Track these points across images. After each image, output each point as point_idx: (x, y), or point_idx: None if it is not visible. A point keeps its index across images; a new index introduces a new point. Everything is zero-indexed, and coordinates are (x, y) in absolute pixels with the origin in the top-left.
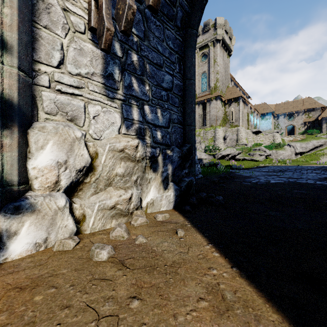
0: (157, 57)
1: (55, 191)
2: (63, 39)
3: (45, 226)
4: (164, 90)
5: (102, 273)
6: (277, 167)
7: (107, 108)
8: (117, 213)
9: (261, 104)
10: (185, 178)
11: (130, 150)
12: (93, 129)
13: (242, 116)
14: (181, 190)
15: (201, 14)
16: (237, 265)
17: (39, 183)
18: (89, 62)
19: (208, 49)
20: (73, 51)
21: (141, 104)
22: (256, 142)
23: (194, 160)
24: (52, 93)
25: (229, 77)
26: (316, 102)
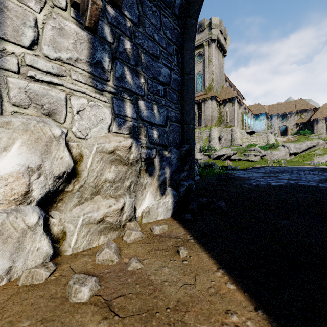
0: (153, 47)
1: (24, 204)
2: (38, 14)
3: (7, 252)
4: (161, 84)
5: (79, 326)
6: (273, 168)
7: (95, 102)
8: (106, 227)
9: (255, 105)
10: (184, 181)
11: (122, 152)
12: (77, 126)
13: (237, 116)
14: (180, 196)
15: (201, 3)
16: (262, 306)
17: (0, 195)
18: (72, 45)
19: (203, 49)
20: (51, 30)
21: (135, 99)
22: (250, 143)
23: (194, 162)
24: (22, 80)
25: (224, 77)
26: (308, 103)
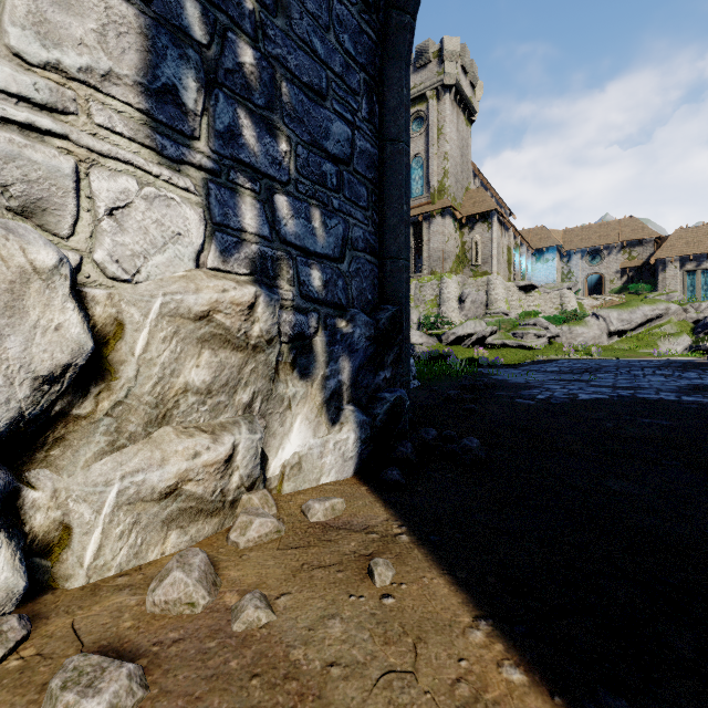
0: (312, 68)
1: None
2: None
3: None
4: (330, 159)
5: None
6: (576, 362)
7: (159, 188)
8: (184, 508)
9: (536, 229)
10: (384, 391)
11: (229, 317)
12: (110, 247)
13: (498, 252)
14: (376, 426)
15: None
16: None
17: None
18: (95, 36)
19: (425, 105)
20: None
21: (267, 190)
22: (526, 309)
23: (407, 345)
24: None
25: (470, 168)
26: (645, 227)
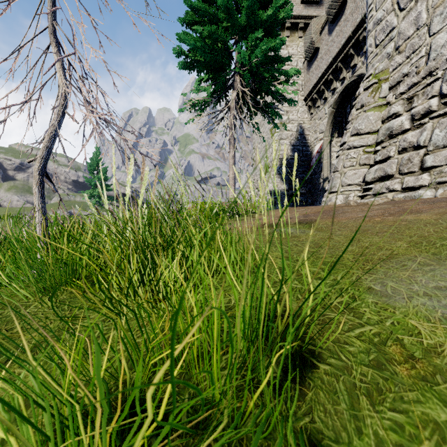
0: None
1: None
2: None
3: None
4: None
5: None
6: None
7: None
8: None
9: None
10: None
11: None
12: None
13: None
14: None
15: None
16: None
17: None
18: None
19: None
20: None
21: None
22: None
23: None
24: None
25: None
26: None
